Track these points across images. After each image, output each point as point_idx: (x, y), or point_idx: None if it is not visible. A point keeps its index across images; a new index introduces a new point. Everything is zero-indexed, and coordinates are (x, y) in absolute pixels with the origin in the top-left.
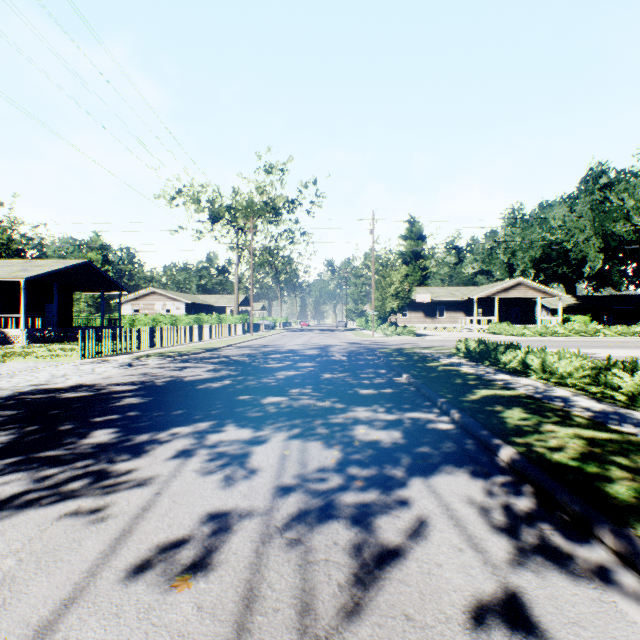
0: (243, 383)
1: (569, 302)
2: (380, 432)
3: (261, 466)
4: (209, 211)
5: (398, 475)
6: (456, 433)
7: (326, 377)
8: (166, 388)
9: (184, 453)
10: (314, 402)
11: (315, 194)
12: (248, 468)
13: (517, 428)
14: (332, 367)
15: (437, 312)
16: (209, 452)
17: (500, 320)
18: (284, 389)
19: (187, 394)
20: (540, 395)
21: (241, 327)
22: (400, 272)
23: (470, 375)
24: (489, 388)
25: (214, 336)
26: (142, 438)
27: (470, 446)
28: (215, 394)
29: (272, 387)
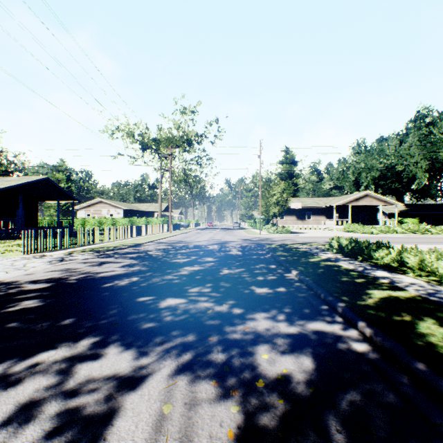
0: (148, 280)
1: (400, 209)
2: (287, 359)
3: None
4: (140, 142)
5: None
6: (378, 360)
7: (224, 273)
8: (74, 287)
9: (22, 412)
10: (211, 306)
11: (217, 130)
12: None
13: None
14: (230, 262)
15: (306, 216)
16: (59, 409)
17: (351, 222)
18: (184, 288)
19: (90, 294)
20: (435, 298)
21: (163, 227)
22: (280, 186)
23: (352, 272)
24: (379, 288)
25: (141, 234)
26: None
27: (410, 390)
28: (117, 294)
29: (174, 285)
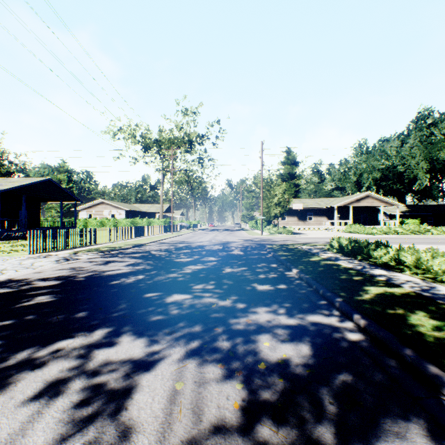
0: (154, 278)
1: (402, 209)
2: (286, 346)
3: (140, 419)
4: (142, 143)
5: (329, 442)
6: (370, 347)
7: (227, 271)
8: (83, 284)
9: (51, 388)
10: (215, 301)
11: (219, 131)
12: (121, 424)
13: (441, 344)
14: (232, 261)
15: (307, 217)
16: (83, 386)
17: (353, 222)
18: (189, 285)
19: (99, 291)
20: (429, 293)
21: (164, 228)
22: (281, 187)
23: (351, 270)
24: (376, 285)
25: (143, 234)
26: (17, 358)
27: (397, 372)
28: (125, 291)
29: (179, 282)
